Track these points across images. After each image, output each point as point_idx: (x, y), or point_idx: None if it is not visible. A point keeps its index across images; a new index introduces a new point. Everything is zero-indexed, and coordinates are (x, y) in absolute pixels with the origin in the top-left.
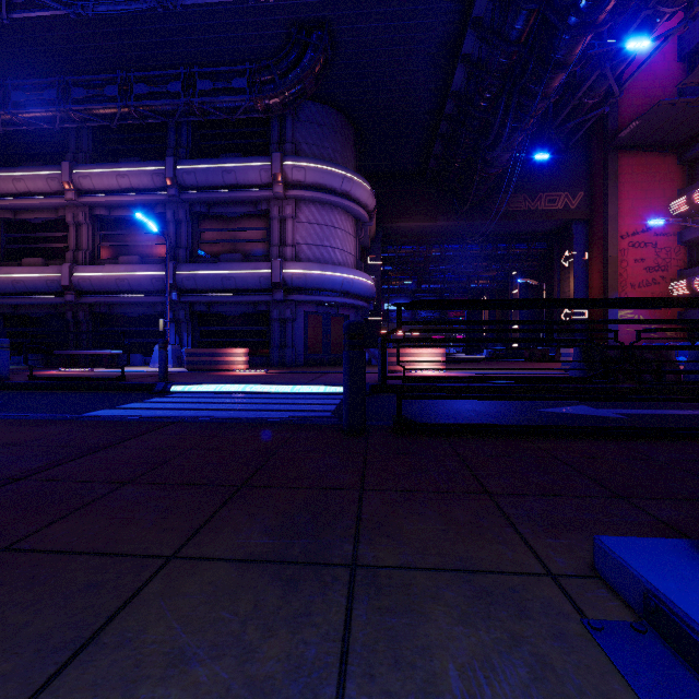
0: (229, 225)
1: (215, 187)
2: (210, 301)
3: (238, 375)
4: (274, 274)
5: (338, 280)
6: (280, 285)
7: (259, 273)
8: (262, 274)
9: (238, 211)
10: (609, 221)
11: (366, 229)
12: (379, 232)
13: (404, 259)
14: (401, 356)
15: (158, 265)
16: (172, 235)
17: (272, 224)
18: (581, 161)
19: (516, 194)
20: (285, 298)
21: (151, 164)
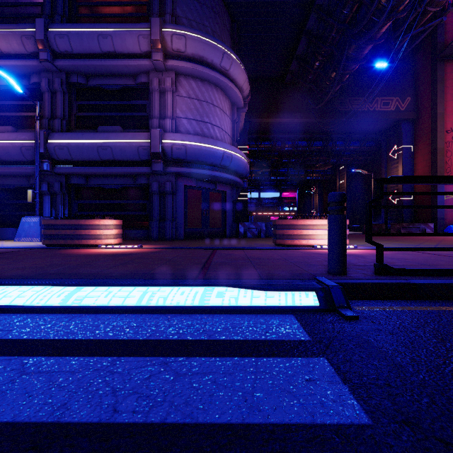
0: (108, 98)
1: (91, 54)
2: (87, 173)
3: (96, 253)
4: (153, 144)
5: (218, 153)
6: (159, 156)
7: (137, 143)
8: (140, 144)
9: (117, 83)
10: (438, 118)
11: (239, 117)
12: (246, 126)
13: (263, 153)
14: (299, 228)
15: (29, 134)
16: (46, 105)
17: (152, 97)
18: (408, 72)
19: (357, 98)
20: (165, 170)
21: (20, 25)
